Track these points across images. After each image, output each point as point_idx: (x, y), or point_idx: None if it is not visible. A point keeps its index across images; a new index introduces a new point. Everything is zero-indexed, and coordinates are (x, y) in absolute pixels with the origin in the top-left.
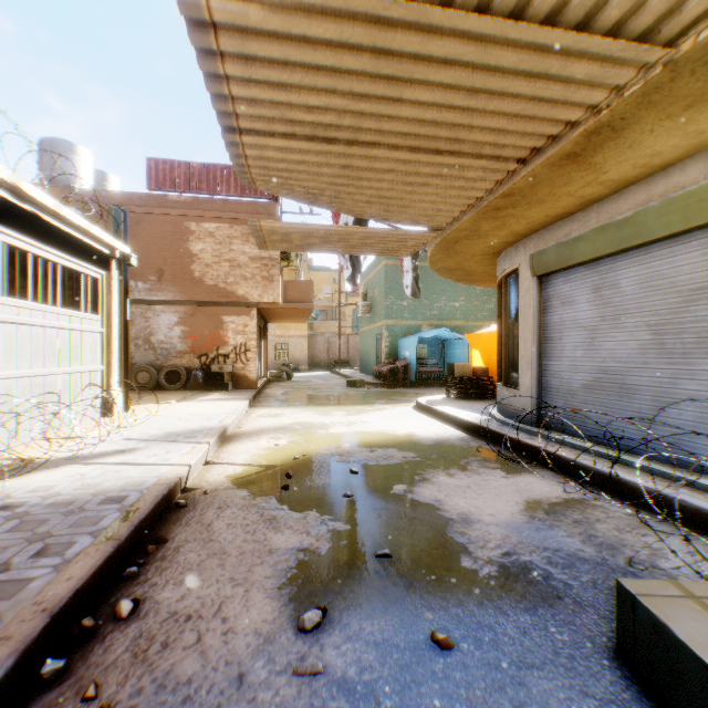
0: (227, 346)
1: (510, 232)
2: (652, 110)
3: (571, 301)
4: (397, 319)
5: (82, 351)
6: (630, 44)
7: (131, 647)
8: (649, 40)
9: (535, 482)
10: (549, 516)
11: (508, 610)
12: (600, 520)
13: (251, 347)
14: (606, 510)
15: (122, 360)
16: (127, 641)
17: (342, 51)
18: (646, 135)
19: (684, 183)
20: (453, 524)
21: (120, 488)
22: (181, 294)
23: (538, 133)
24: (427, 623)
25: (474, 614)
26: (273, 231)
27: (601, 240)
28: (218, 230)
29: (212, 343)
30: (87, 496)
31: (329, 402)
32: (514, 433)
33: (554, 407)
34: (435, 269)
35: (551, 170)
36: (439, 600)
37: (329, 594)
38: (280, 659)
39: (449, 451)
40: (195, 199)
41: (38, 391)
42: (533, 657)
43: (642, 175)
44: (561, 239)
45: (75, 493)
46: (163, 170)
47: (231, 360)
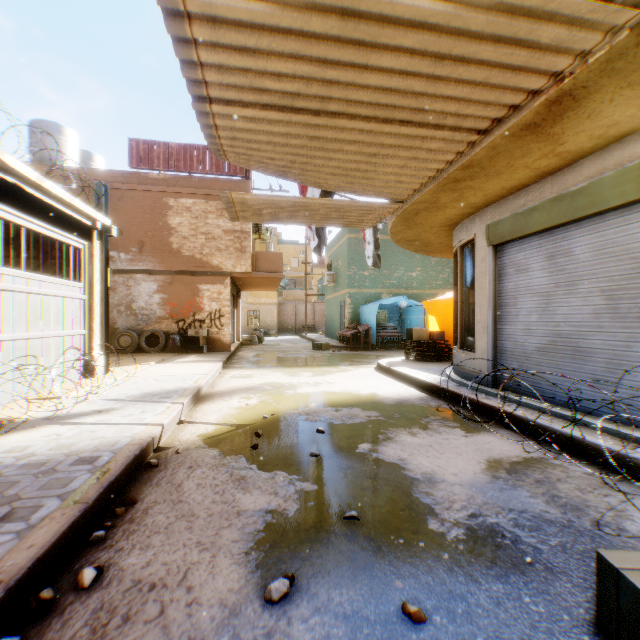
0: (203, 312)
1: (467, 204)
2: (614, 77)
3: (525, 269)
4: (359, 287)
5: (64, 316)
6: (600, 5)
7: (90, 621)
8: (619, 1)
9: (494, 441)
10: (510, 475)
11: (479, 577)
12: (560, 480)
13: (225, 313)
14: (566, 469)
15: (103, 324)
16: (87, 613)
17: (310, 13)
18: (605, 105)
19: (639, 153)
20: (417, 484)
21: (93, 448)
22: (161, 264)
23: (500, 102)
24: (397, 592)
25: (444, 582)
26: (244, 203)
27: (555, 210)
28: (194, 205)
29: (189, 309)
30: (61, 456)
31: (296, 363)
32: (471, 393)
33: (513, 369)
34: (395, 240)
35: (510, 142)
36: (408, 566)
37: (296, 560)
38: (245, 635)
39: (410, 411)
40: (173, 177)
41: (20, 353)
42: (510, 632)
43: (597, 146)
44: (516, 210)
45: (49, 454)
46: (143, 150)
47: (207, 325)
